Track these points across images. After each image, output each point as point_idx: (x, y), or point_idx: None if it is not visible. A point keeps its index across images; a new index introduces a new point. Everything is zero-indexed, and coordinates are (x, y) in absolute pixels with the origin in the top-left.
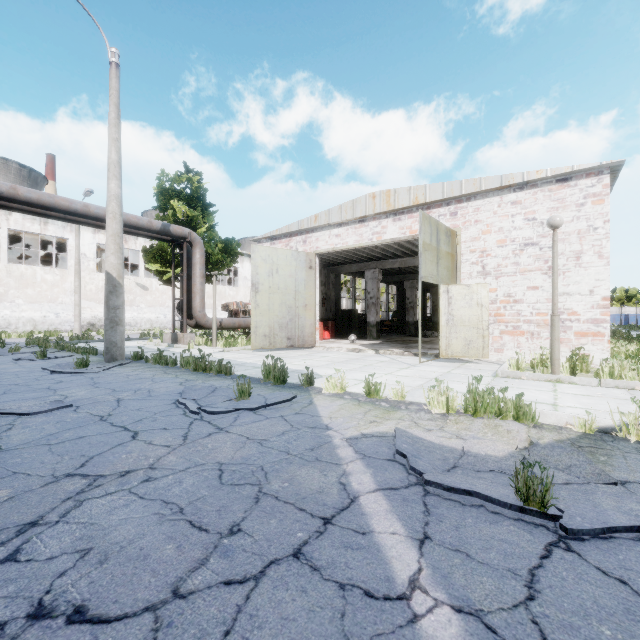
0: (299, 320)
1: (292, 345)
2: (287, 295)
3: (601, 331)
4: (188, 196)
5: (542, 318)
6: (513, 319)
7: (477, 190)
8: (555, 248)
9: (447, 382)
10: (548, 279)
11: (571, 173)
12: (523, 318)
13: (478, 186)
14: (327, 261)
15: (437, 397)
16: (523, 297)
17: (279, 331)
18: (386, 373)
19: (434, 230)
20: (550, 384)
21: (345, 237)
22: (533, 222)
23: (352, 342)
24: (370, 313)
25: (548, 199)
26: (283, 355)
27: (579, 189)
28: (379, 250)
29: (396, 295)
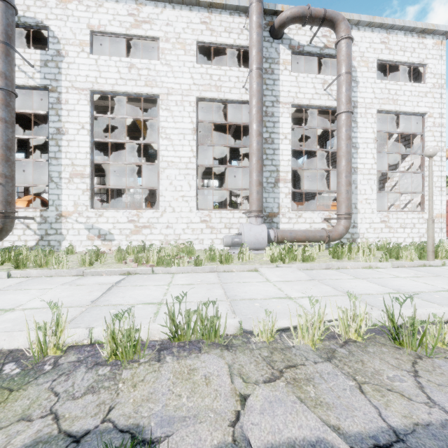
0: None
1: None
2: None
3: None
4: None
5: None
6: None
7: None
8: None
9: None
10: None
11: None
12: None
13: None
14: None
15: None
16: None
17: None
18: None
19: None
20: None
21: None
22: None
23: None
24: None
25: None
26: None
27: None
28: None
29: None
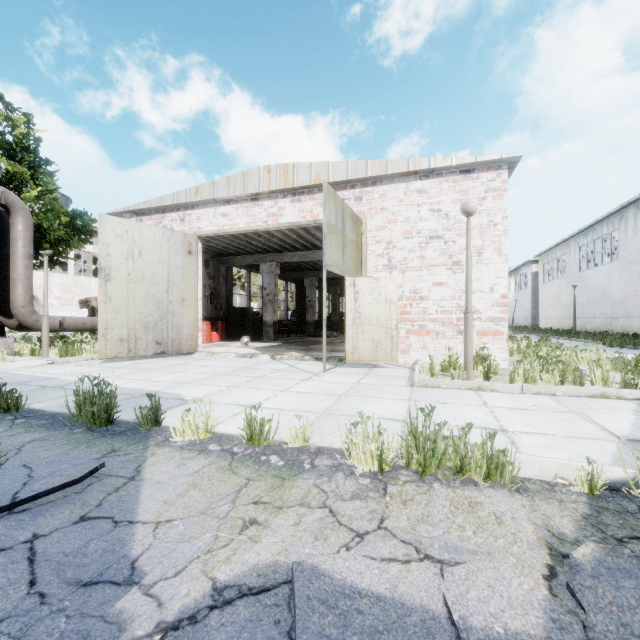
0: (173, 319)
1: (163, 351)
2: (156, 286)
3: (500, 330)
4: (7, 143)
5: (447, 316)
6: (419, 317)
7: (384, 173)
8: (469, 237)
9: (379, 419)
10: (453, 275)
11: (474, 164)
12: (429, 316)
13: (385, 169)
14: (216, 250)
15: (362, 444)
16: (429, 294)
17: (143, 333)
18: (282, 389)
19: (340, 210)
20: (474, 393)
21: (234, 217)
22: (438, 213)
23: (245, 345)
24: (267, 311)
25: (453, 190)
26: (145, 366)
27: (481, 182)
28: (276, 240)
29: (295, 293)
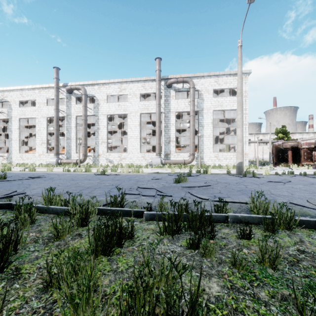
0: None
1: None
2: None
3: None
4: (282, 132)
5: None
6: None
7: None
8: None
9: None
10: None
11: None
12: None
13: None
14: None
15: None
16: None
17: None
18: None
19: None
20: None
21: None
22: None
23: None
24: None
25: None
26: None
27: None
28: None
29: None
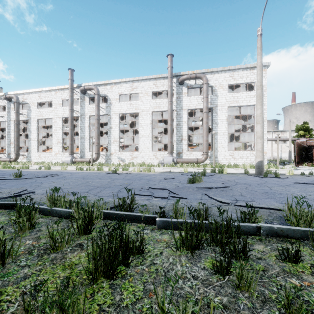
0: None
1: None
2: None
3: None
4: (304, 129)
5: None
6: None
7: None
8: None
9: None
10: None
11: None
12: None
13: None
14: None
15: None
16: None
17: None
18: None
19: None
20: None
21: None
22: None
23: None
24: None
25: None
26: None
27: None
28: None
29: None
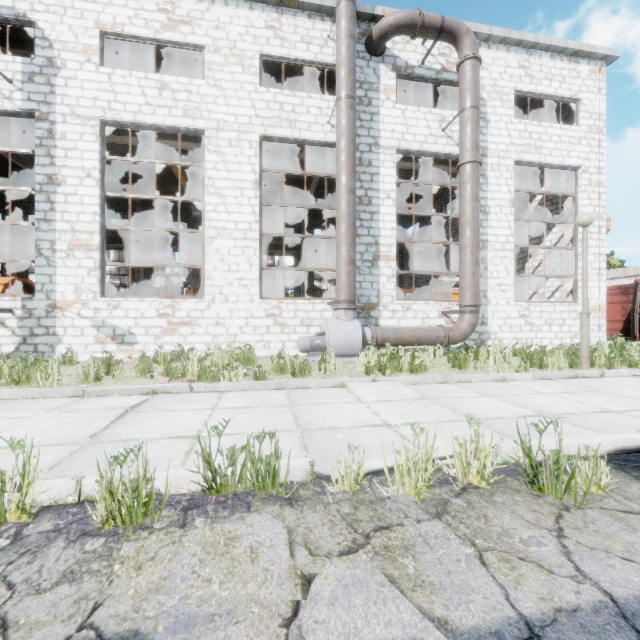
0: None
1: None
2: None
3: None
4: None
5: None
6: None
7: None
8: None
9: None
10: None
11: None
12: None
13: None
14: None
15: None
16: None
17: None
18: None
19: None
20: None
21: None
22: None
23: None
24: None
25: None
26: None
27: None
28: None
29: None
